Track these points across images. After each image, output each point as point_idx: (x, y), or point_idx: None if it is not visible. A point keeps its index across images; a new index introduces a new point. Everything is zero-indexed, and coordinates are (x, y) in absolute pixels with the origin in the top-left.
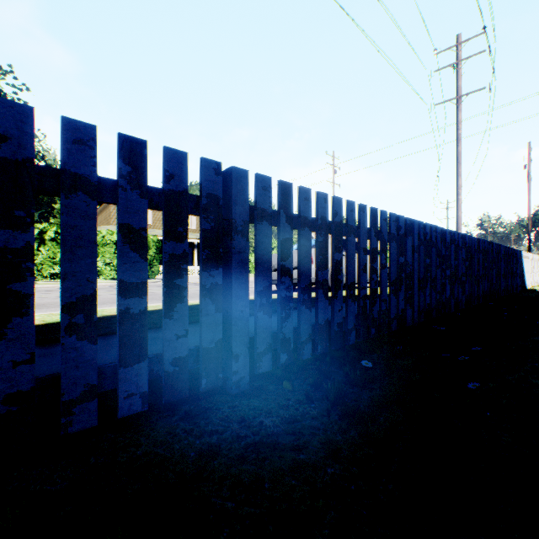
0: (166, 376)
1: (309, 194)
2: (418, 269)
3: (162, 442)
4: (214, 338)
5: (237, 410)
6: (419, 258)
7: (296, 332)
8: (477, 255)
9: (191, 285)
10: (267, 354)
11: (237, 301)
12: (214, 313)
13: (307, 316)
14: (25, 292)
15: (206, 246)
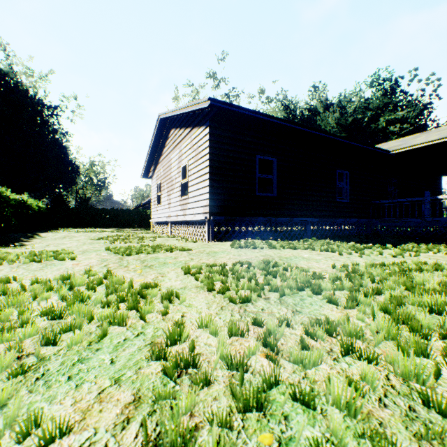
0: None
1: None
2: None
3: None
4: None
5: None
6: None
7: None
8: None
9: None
10: None
11: None
12: None
13: None
14: None
15: None
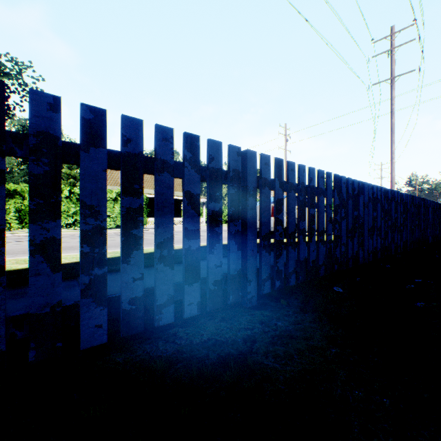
0: (210, 292)
1: (294, 166)
2: (367, 221)
3: (216, 333)
4: (236, 268)
5: (256, 317)
6: (368, 211)
7: (285, 266)
8: (411, 209)
9: (175, 233)
10: (267, 281)
11: (250, 243)
12: (236, 251)
13: (292, 254)
14: (139, 235)
15: (232, 205)
